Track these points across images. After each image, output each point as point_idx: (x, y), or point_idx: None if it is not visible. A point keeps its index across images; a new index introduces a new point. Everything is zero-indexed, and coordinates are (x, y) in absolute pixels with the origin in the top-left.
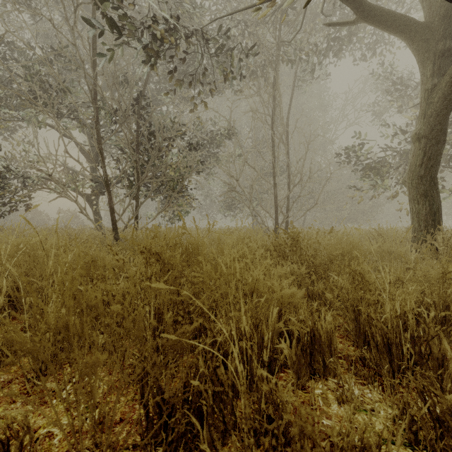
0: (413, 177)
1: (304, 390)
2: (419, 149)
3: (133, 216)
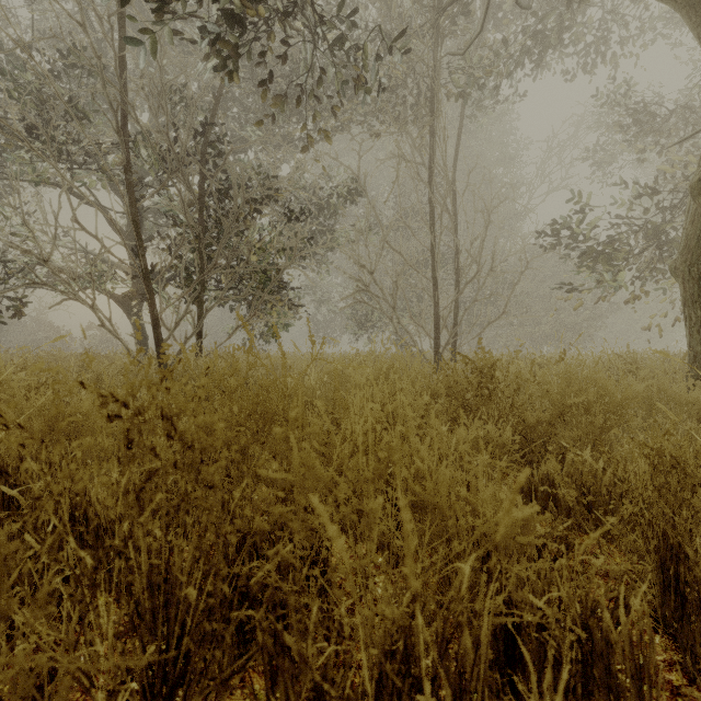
0: (693, 260)
1: None
2: None
3: (192, 332)
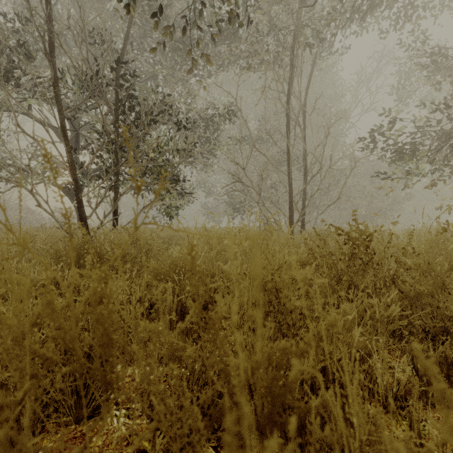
0: None
1: None
2: None
3: (109, 211)
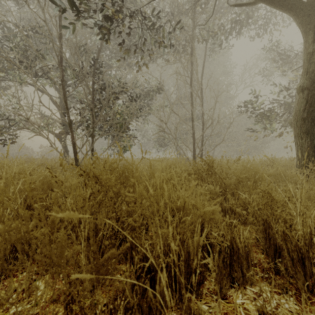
0: (298, 119)
1: (225, 299)
2: (302, 98)
3: (89, 149)
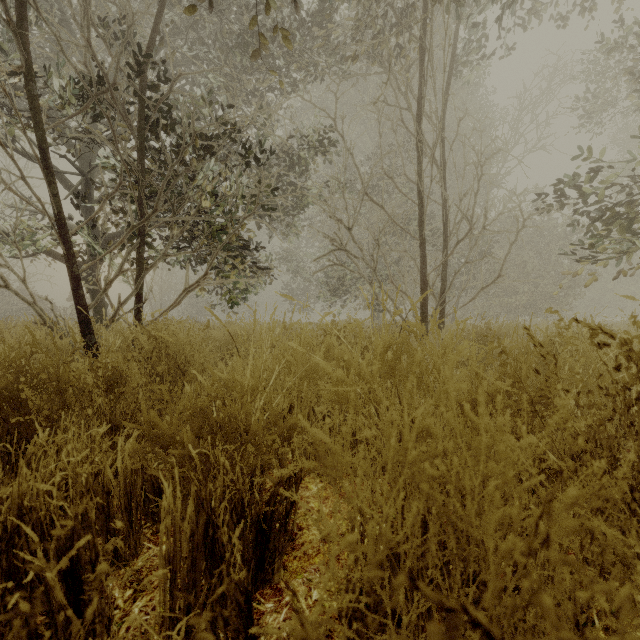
0: None
1: None
2: None
3: (128, 296)
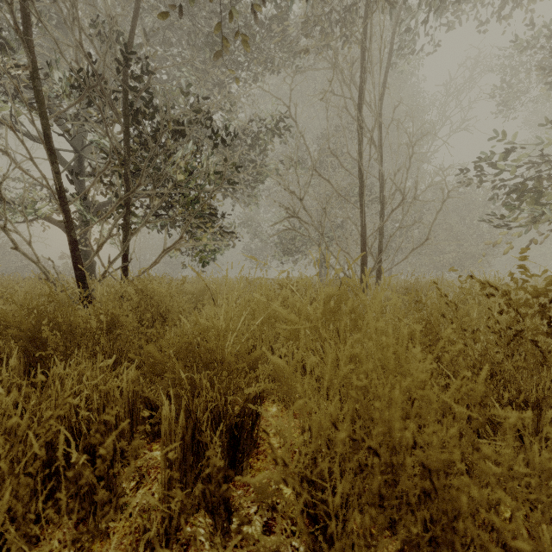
0: None
1: None
2: None
3: (116, 256)
